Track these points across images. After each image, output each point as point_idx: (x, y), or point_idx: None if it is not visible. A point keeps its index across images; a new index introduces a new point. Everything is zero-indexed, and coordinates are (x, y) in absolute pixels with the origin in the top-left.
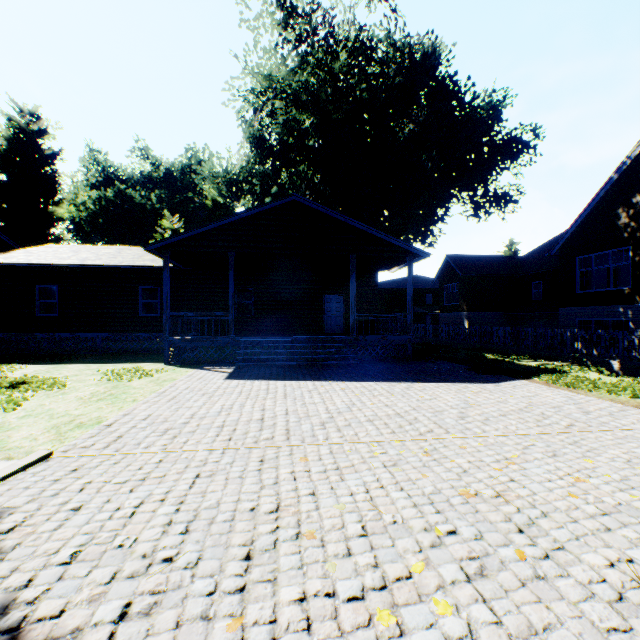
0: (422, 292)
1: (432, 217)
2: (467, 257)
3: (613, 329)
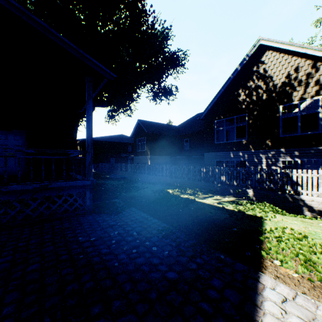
0: (125, 144)
1: (130, 96)
2: (150, 122)
3: (236, 166)
